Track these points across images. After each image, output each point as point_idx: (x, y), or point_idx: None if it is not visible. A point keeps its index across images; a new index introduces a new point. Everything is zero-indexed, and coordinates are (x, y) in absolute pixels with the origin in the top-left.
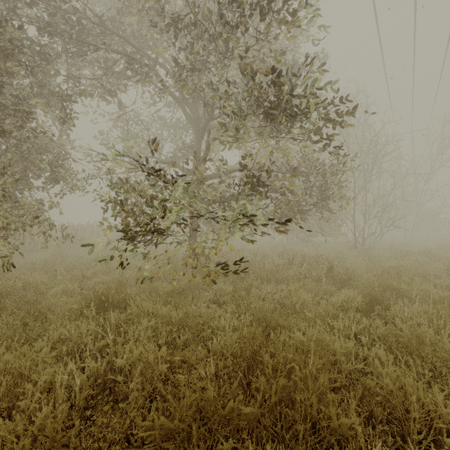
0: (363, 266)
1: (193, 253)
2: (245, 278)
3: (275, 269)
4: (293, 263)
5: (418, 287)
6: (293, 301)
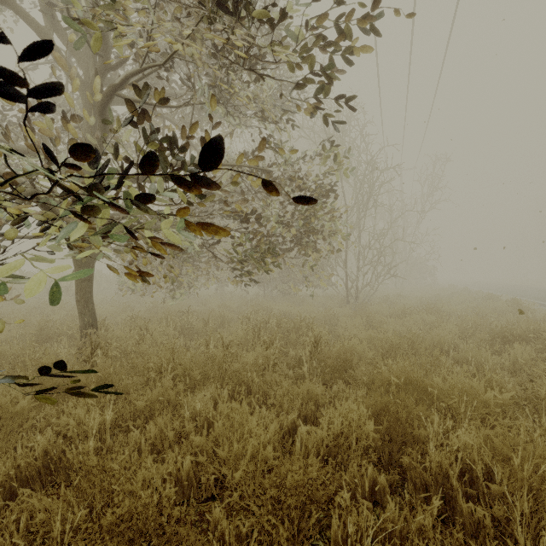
0: (363, 334)
1: (82, 325)
2: (158, 379)
3: (222, 355)
4: (260, 335)
5: (460, 384)
6: (233, 452)
